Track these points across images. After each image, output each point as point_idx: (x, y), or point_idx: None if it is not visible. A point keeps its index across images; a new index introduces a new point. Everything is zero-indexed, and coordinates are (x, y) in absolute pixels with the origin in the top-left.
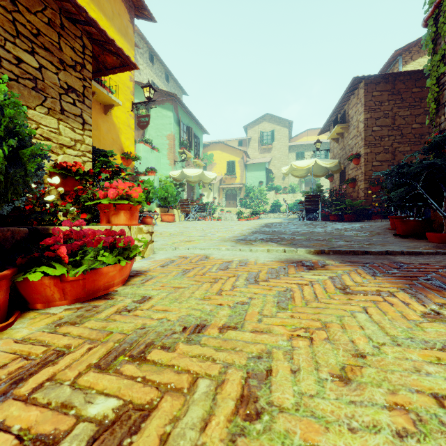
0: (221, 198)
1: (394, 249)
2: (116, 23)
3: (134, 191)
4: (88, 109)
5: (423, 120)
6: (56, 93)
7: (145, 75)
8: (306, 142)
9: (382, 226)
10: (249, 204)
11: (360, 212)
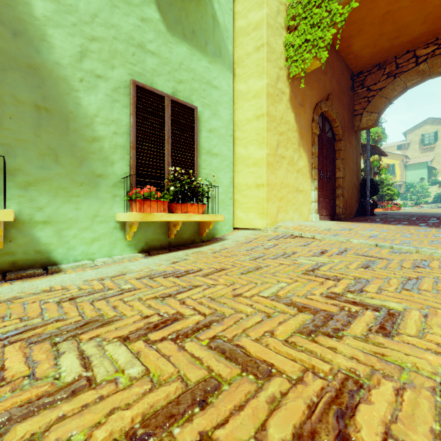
0: None
1: None
2: None
3: None
4: None
5: None
6: None
7: None
8: None
9: None
10: (409, 197)
11: None
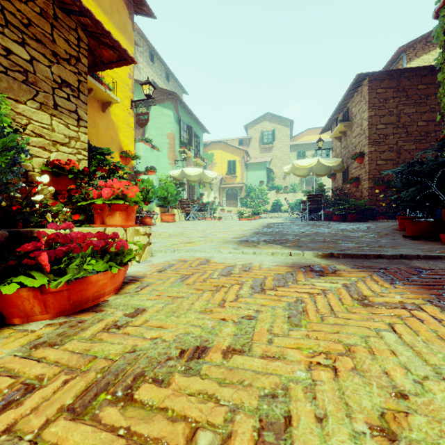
0: (221, 197)
1: (409, 253)
2: (114, 18)
3: (130, 191)
4: (83, 105)
5: (429, 117)
6: (48, 87)
7: (145, 74)
8: (307, 141)
9: (389, 226)
10: (249, 204)
11: (364, 212)
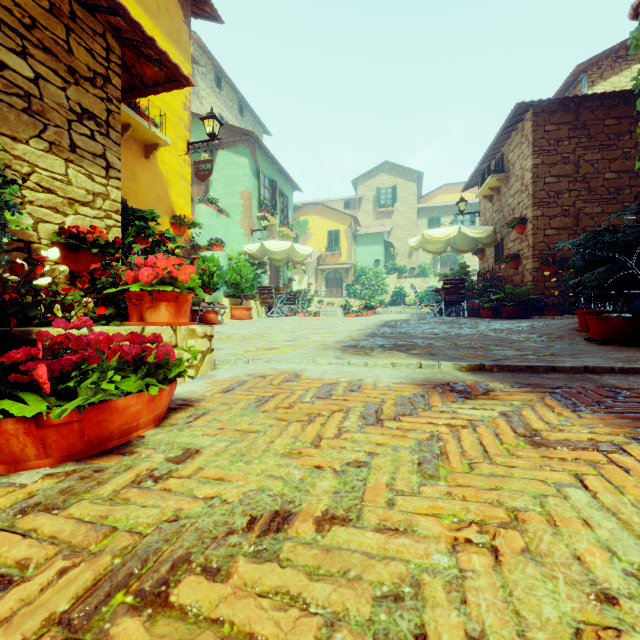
0: (319, 284)
1: (598, 364)
2: (162, 23)
3: (182, 272)
4: (114, 146)
5: (621, 166)
6: (62, 120)
7: (209, 105)
8: (442, 203)
9: (564, 325)
10: (359, 293)
11: (527, 304)
